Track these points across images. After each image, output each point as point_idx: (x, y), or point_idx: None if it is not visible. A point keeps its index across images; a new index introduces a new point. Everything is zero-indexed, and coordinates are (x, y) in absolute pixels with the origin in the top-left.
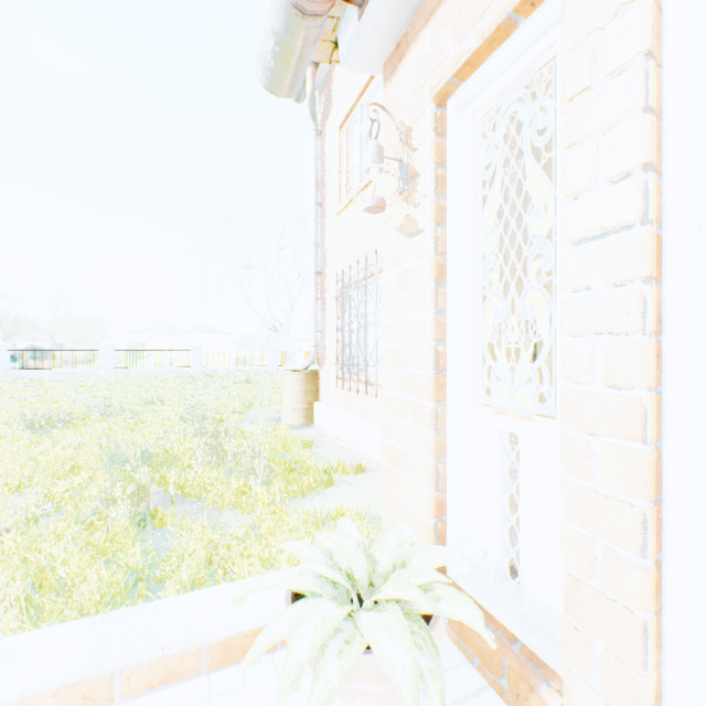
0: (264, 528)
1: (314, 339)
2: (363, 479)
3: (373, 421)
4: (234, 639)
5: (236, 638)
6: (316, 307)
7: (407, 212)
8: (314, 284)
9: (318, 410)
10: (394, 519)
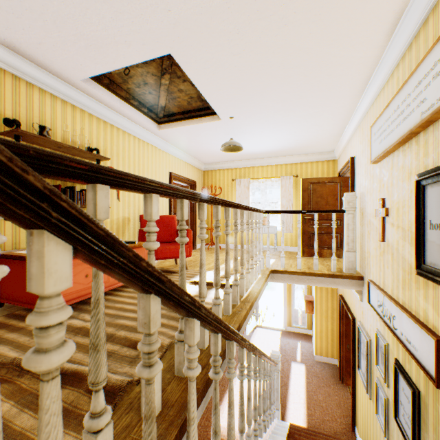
0: None
1: None
2: None
3: None
4: None
5: None
6: None
7: None
8: None
9: None
10: None
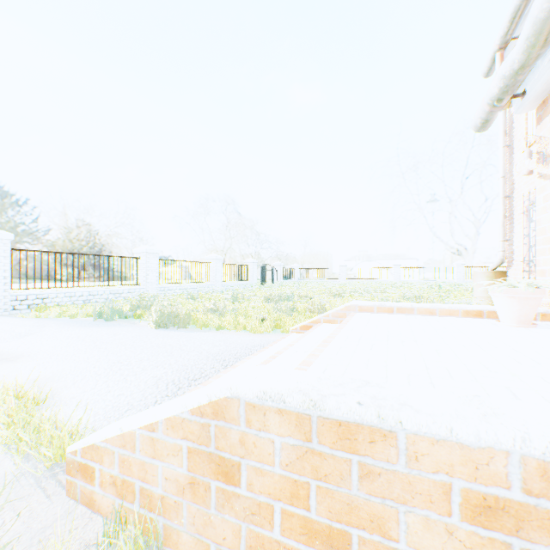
0: None
1: (502, 246)
2: None
3: None
4: (469, 311)
5: (469, 311)
6: (503, 222)
7: (547, 170)
8: (502, 206)
9: None
10: (542, 300)
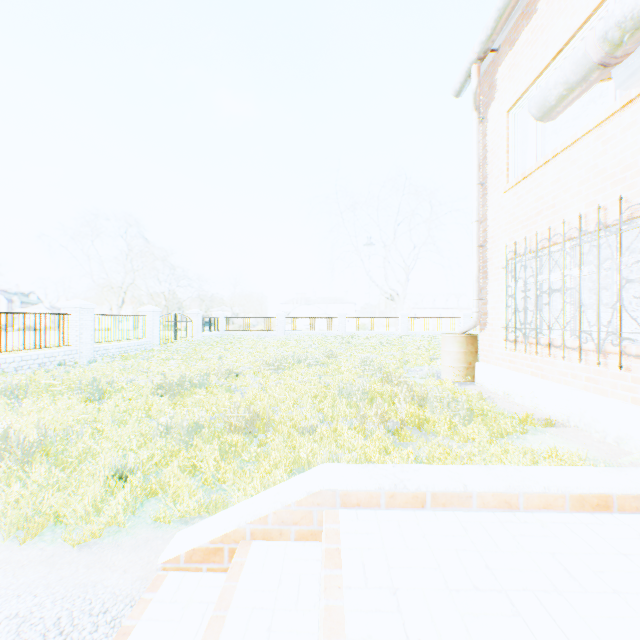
0: (487, 454)
1: (476, 305)
2: (556, 432)
3: (555, 382)
4: (585, 496)
5: (586, 496)
6: (477, 277)
7: None
8: (476, 256)
9: (479, 370)
10: None
